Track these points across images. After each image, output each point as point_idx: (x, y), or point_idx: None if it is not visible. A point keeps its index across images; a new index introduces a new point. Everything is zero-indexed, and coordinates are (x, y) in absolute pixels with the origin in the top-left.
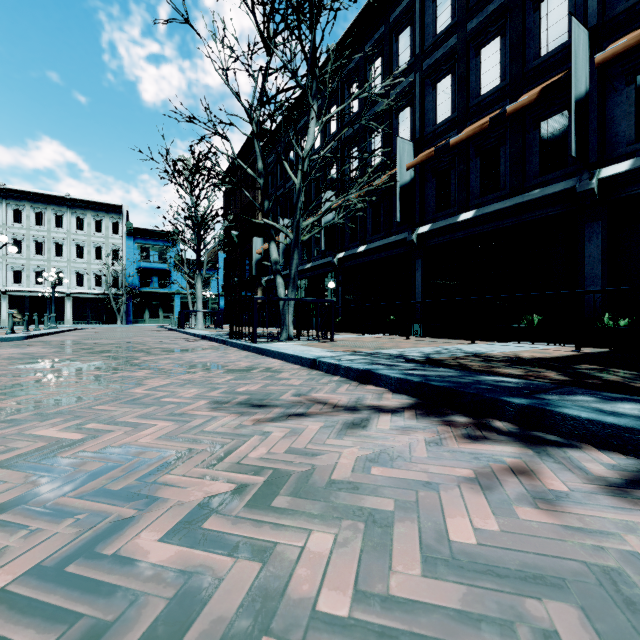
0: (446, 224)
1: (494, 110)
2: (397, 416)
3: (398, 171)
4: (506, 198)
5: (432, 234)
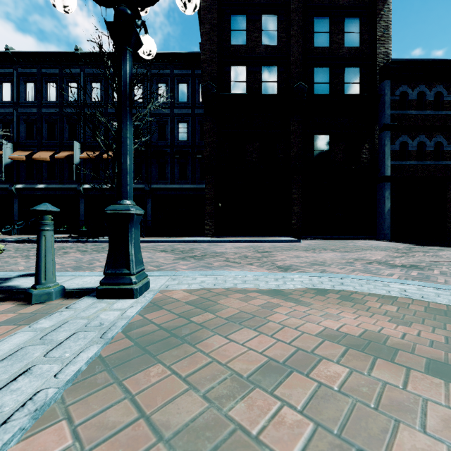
0: (31, 187)
1: (53, 149)
2: (13, 244)
3: (4, 156)
4: (58, 183)
5: (24, 189)
